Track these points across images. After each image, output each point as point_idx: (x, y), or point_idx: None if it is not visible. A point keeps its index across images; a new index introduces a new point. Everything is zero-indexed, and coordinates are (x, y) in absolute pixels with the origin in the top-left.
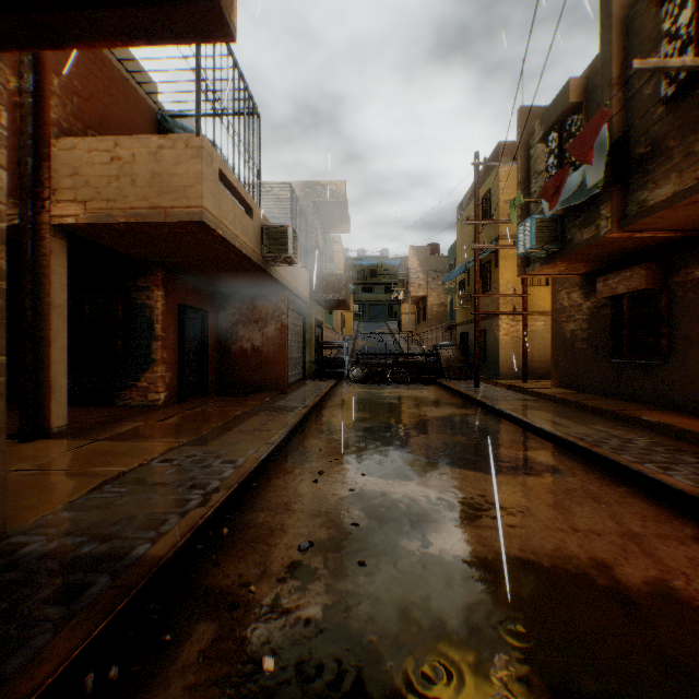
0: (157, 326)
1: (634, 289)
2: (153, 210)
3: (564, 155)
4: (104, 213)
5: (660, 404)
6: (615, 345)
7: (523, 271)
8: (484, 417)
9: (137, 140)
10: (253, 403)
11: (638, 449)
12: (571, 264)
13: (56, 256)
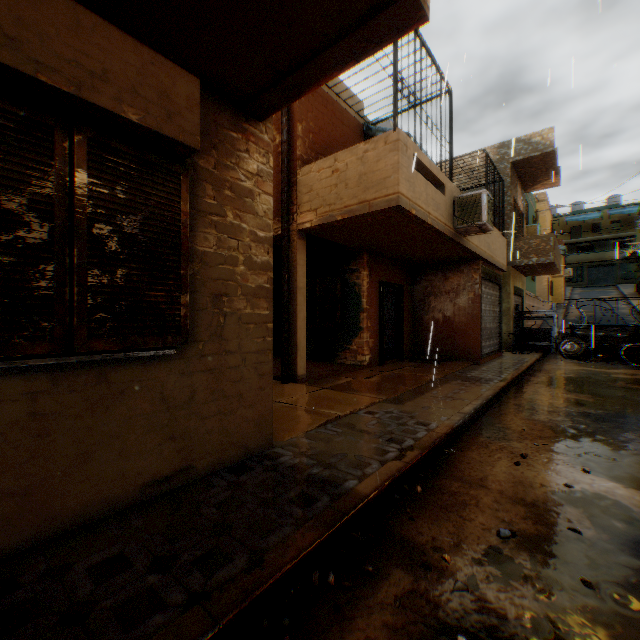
0: (363, 300)
1: None
2: (360, 205)
3: None
4: (327, 215)
5: None
6: None
7: None
8: None
9: (348, 151)
10: (445, 371)
11: None
12: None
13: (299, 252)
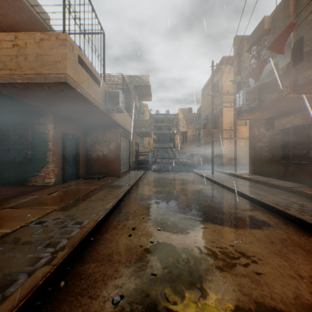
0: (50, 143)
1: (296, 125)
2: (37, 75)
3: (260, 57)
4: (9, 77)
5: (309, 184)
6: (284, 154)
7: (237, 117)
8: (219, 190)
9: (28, 35)
10: (102, 183)
11: (311, 211)
12: (262, 113)
13: None
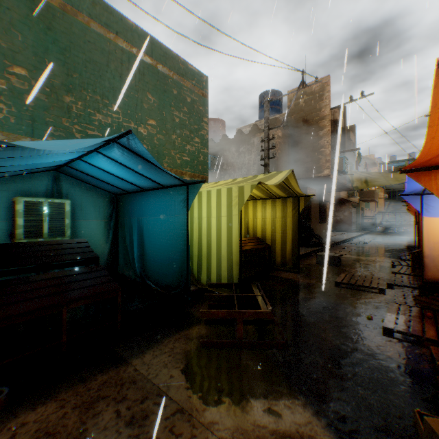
0: None
1: None
2: None
3: None
4: None
5: None
6: None
7: None
8: None
9: None
10: (343, 233)
11: None
12: None
13: None
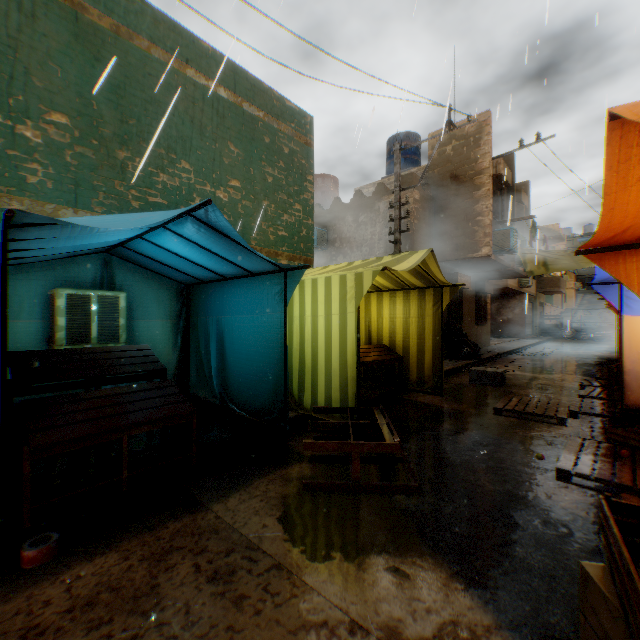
0: None
1: None
2: (493, 285)
3: None
4: None
5: None
6: None
7: None
8: None
9: None
10: (512, 339)
11: None
12: None
13: None
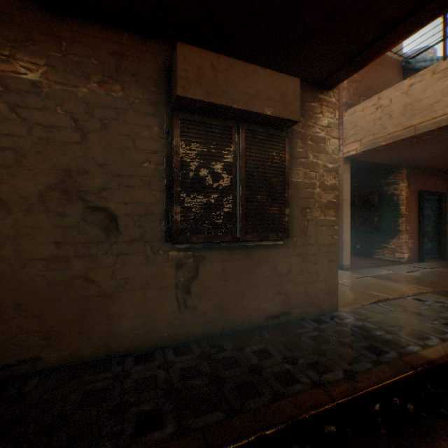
0: (401, 207)
1: None
2: (403, 130)
3: None
4: (370, 143)
5: None
6: None
7: None
8: None
9: (391, 89)
10: None
11: None
12: None
13: (344, 174)
